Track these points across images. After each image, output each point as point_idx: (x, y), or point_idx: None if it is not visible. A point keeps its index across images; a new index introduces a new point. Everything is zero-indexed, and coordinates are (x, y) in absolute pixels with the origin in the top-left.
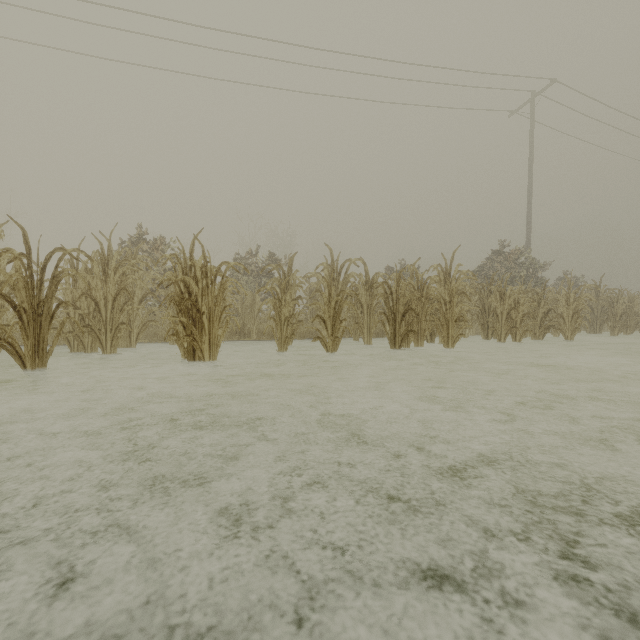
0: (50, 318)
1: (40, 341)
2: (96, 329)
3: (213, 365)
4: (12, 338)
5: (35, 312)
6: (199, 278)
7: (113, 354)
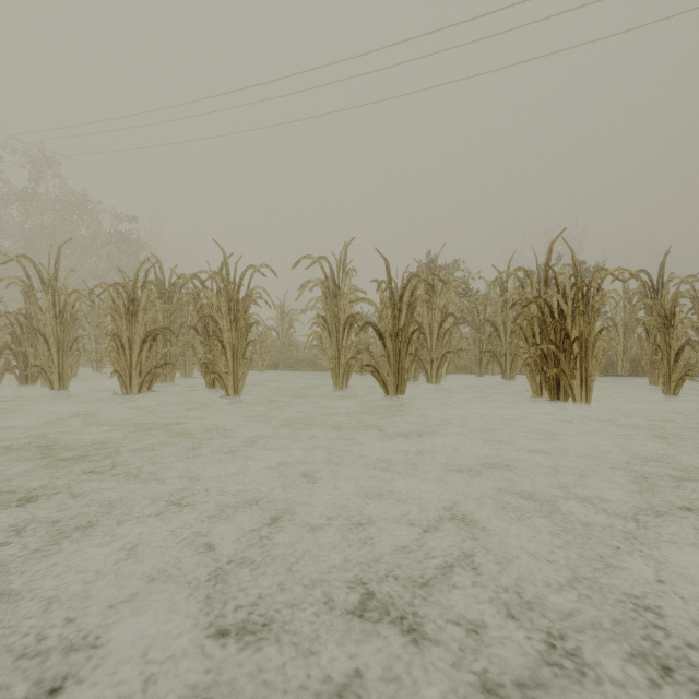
0: (405, 346)
1: (398, 369)
2: (422, 358)
3: (588, 408)
4: (377, 365)
5: (395, 340)
6: (567, 292)
7: (436, 384)
